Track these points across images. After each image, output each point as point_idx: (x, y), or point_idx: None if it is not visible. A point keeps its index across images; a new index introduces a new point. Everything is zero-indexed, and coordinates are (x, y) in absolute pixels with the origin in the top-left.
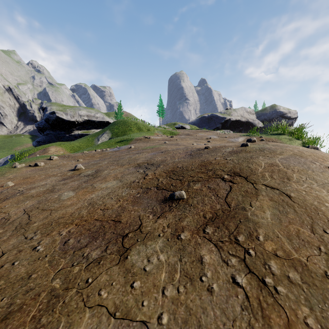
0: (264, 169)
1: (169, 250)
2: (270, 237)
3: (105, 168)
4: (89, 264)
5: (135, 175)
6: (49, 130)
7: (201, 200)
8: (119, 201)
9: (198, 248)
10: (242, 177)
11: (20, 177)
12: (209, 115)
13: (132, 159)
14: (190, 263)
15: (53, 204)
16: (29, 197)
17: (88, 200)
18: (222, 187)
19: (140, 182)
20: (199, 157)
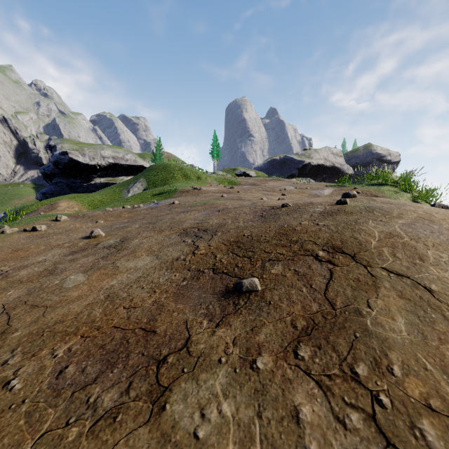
0: (380, 243)
1: (239, 392)
2: (412, 368)
3: (135, 235)
4: (96, 423)
5: (180, 248)
6: (59, 178)
7: (286, 295)
8: (154, 292)
9: (289, 389)
10: (347, 254)
11: (7, 249)
12: (282, 157)
13: (175, 221)
14: (277, 423)
15: (51, 297)
16: (15, 282)
17: (106, 290)
18: (318, 272)
19: (187, 259)
20: (275, 219)
